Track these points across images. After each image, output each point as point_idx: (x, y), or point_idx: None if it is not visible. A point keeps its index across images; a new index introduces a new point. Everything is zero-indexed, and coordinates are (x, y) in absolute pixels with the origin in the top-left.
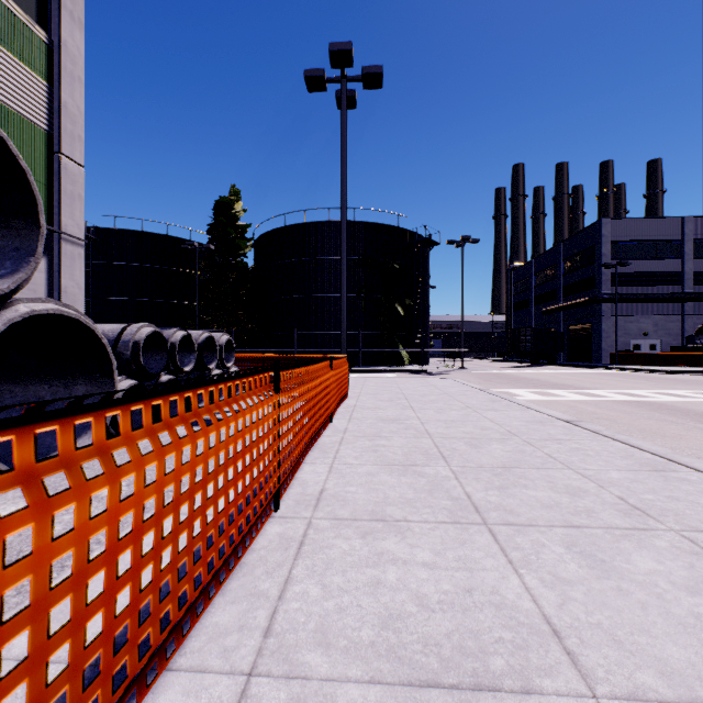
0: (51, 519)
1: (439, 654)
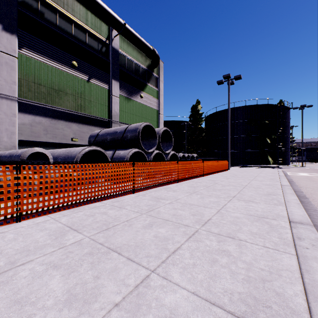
0: (191, 165)
1: (213, 180)
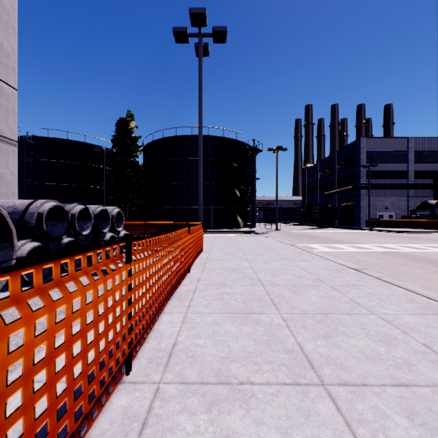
0: None
1: None
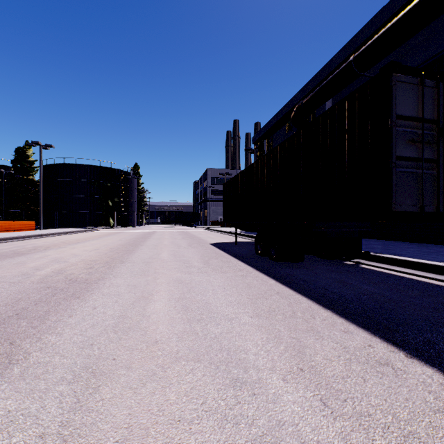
0: None
1: None
